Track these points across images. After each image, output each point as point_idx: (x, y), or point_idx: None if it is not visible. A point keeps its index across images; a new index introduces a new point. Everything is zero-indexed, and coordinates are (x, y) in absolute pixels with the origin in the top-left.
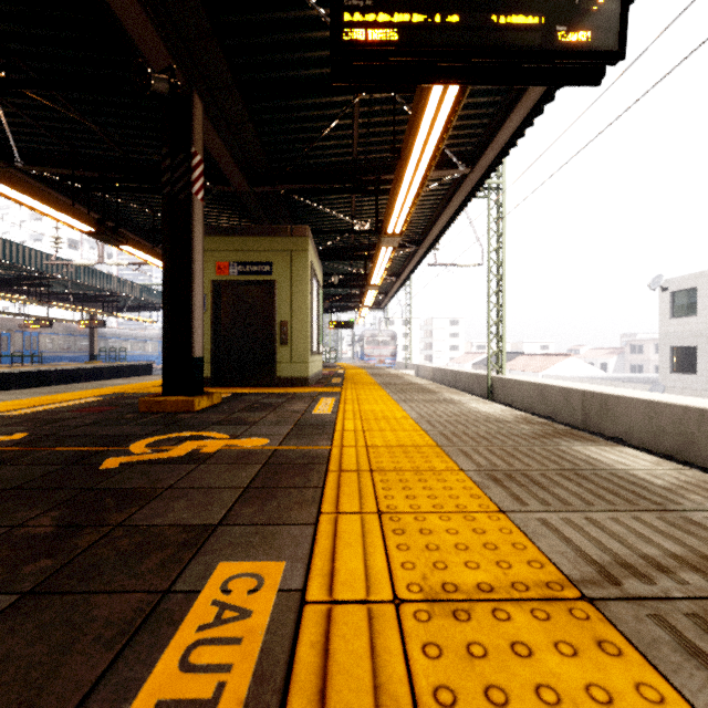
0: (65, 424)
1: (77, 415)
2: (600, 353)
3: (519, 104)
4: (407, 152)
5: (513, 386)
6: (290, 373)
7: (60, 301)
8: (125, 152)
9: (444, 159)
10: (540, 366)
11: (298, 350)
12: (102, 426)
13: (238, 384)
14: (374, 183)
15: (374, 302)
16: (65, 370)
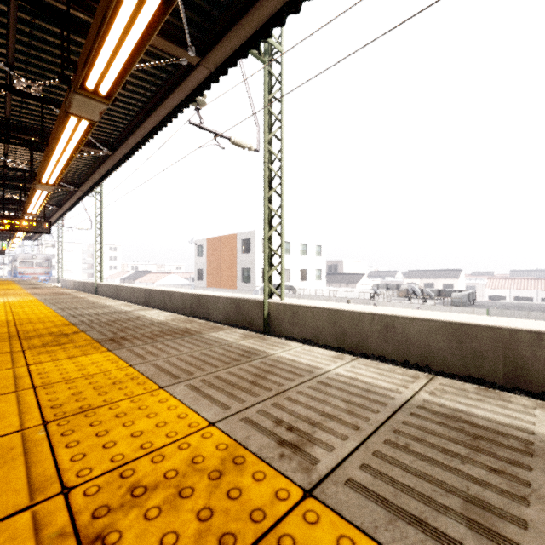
0: None
1: None
2: None
3: (67, 204)
4: None
5: (103, 287)
6: None
7: None
8: None
9: (48, 204)
10: (156, 279)
11: None
12: None
13: None
14: (14, 209)
15: (26, 236)
16: None
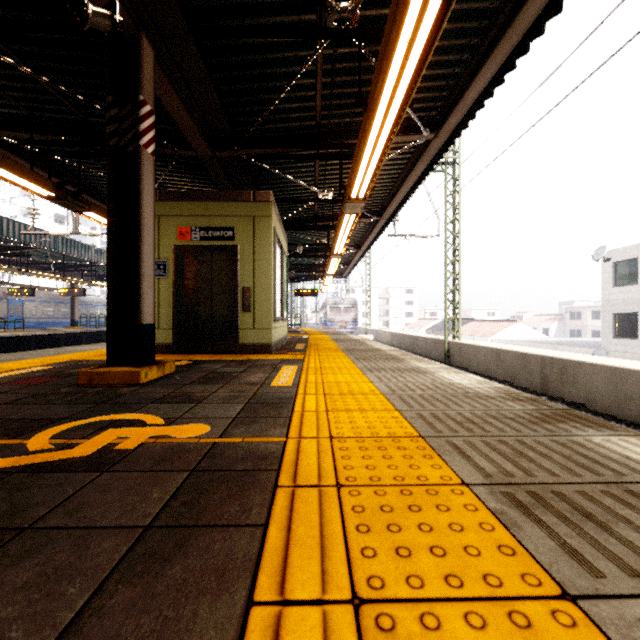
0: None
1: (7, 389)
2: (542, 319)
3: (490, 59)
4: (375, 99)
5: (470, 351)
6: (253, 339)
7: (42, 270)
8: (85, 115)
9: (407, 125)
10: (489, 331)
11: (260, 316)
12: (22, 405)
13: (201, 350)
14: (337, 147)
15: (336, 272)
16: (45, 335)
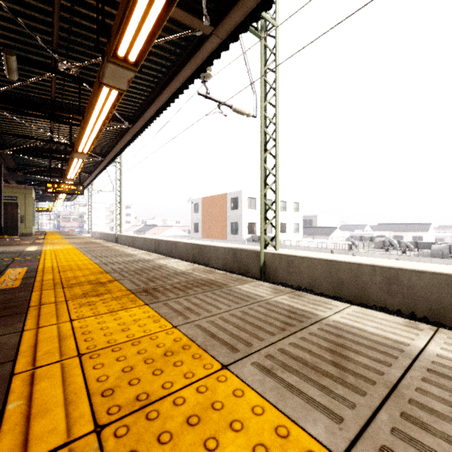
0: None
1: None
2: None
3: (96, 171)
4: None
5: (122, 237)
6: (25, 232)
7: None
8: None
9: (82, 171)
10: (161, 231)
11: (28, 224)
12: None
13: None
14: (57, 177)
15: (66, 197)
16: None
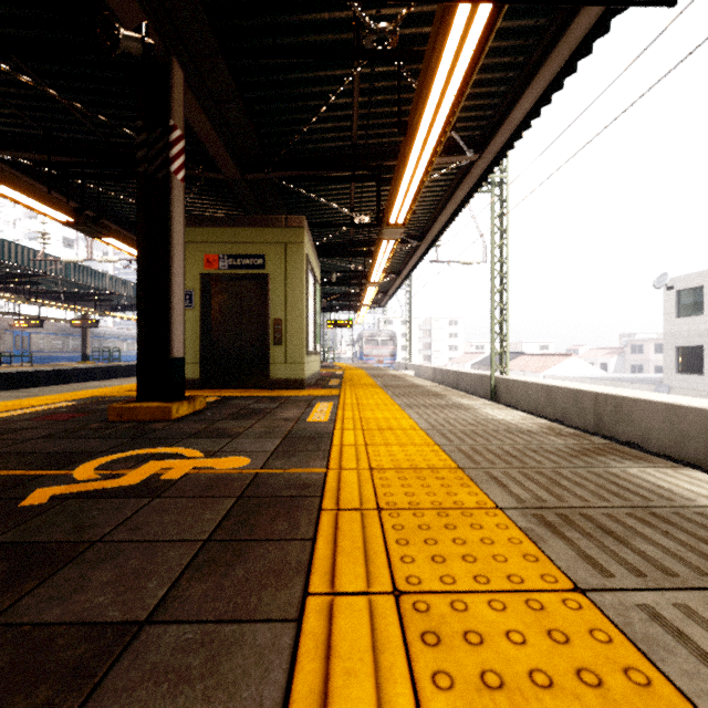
0: (14, 436)
1: (35, 424)
2: (600, 353)
3: (536, 78)
4: (415, 124)
5: (519, 387)
6: (284, 374)
7: (51, 300)
8: (106, 135)
9: (450, 145)
10: (541, 366)
11: (293, 349)
12: (56, 439)
13: (229, 386)
14: (375, 169)
15: (373, 301)
16: (55, 370)
